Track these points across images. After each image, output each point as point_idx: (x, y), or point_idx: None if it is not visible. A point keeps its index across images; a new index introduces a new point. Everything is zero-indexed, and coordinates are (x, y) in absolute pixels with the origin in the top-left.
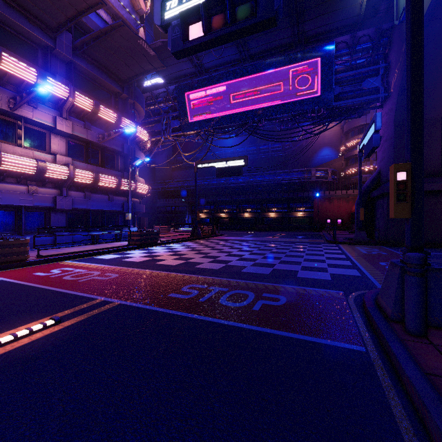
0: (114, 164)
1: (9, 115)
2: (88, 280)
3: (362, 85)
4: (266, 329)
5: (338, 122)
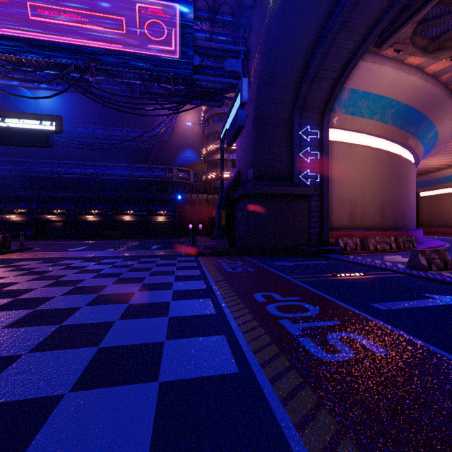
0: None
1: None
2: None
3: (224, 65)
4: None
5: (199, 104)
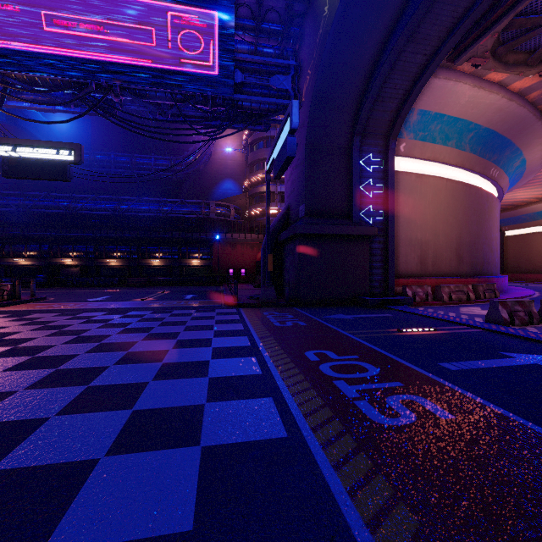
0: None
1: None
2: None
3: (271, 82)
4: None
5: (241, 128)
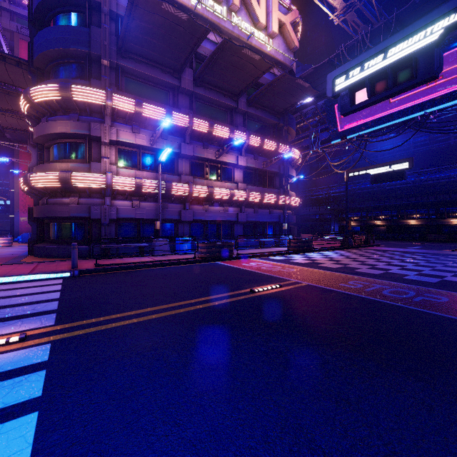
0: (272, 183)
1: (214, 162)
2: (278, 271)
3: None
4: (422, 309)
5: None
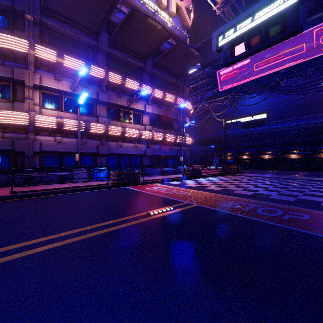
0: (172, 126)
1: (127, 108)
2: (174, 193)
3: None
4: (294, 228)
5: None
